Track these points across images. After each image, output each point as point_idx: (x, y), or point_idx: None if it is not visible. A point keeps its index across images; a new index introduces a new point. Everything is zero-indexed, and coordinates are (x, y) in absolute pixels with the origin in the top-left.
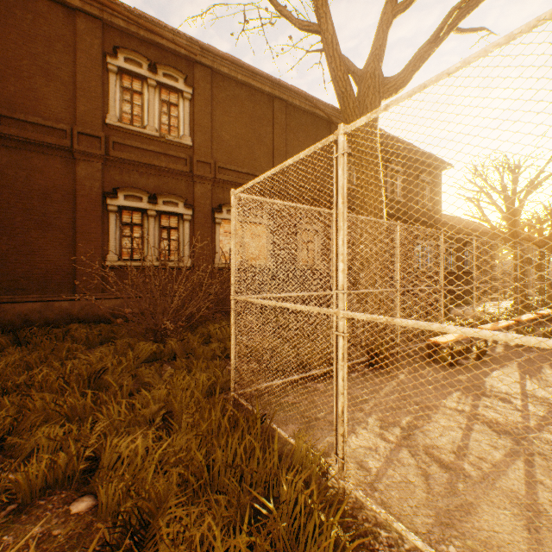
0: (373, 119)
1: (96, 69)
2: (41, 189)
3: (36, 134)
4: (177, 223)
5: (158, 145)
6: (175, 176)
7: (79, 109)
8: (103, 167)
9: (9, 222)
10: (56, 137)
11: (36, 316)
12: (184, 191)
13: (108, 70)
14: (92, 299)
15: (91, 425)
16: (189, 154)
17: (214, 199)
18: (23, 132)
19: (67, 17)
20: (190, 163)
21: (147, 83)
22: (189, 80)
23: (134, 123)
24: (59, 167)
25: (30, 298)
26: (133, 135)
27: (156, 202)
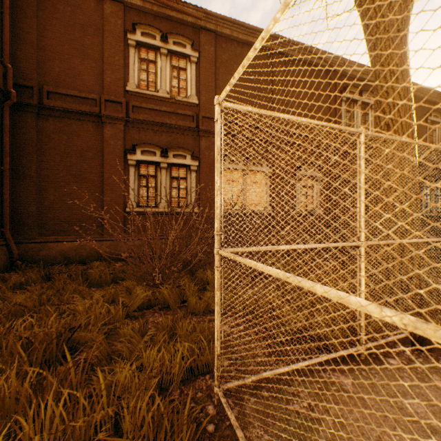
0: (402, 23)
1: (118, 45)
2: (78, 149)
3: (74, 104)
4: (185, 174)
5: (169, 106)
6: (183, 132)
7: (106, 80)
8: (125, 128)
9: (55, 177)
10: (89, 106)
11: (73, 254)
12: (191, 145)
13: (128, 45)
14: (93, 243)
15: (4, 439)
16: (195, 112)
17: None
18: (64, 103)
19: (97, 5)
20: (196, 119)
21: (159, 52)
22: (195, 46)
23: (150, 89)
24: (91, 130)
25: (69, 239)
26: (148, 99)
27: (167, 155)
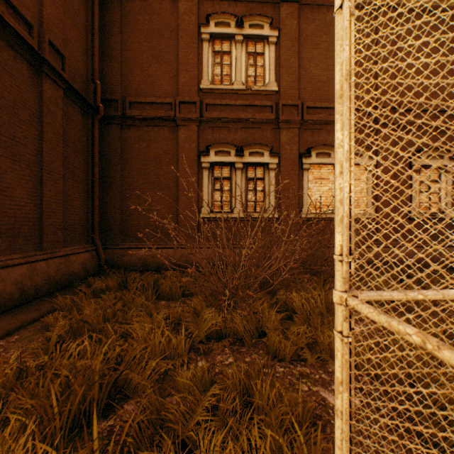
0: None
1: (192, 43)
2: (155, 156)
3: (151, 111)
4: (262, 174)
5: (244, 98)
6: (260, 126)
7: (180, 82)
8: (198, 129)
9: (135, 184)
10: (164, 111)
11: (150, 260)
12: (269, 140)
13: (202, 40)
14: (158, 253)
15: None
16: (274, 101)
17: (301, 144)
18: (143, 112)
19: (172, 7)
20: (275, 109)
21: (234, 41)
22: (274, 24)
23: (224, 83)
24: (167, 136)
25: (147, 245)
26: (222, 94)
27: (242, 154)
